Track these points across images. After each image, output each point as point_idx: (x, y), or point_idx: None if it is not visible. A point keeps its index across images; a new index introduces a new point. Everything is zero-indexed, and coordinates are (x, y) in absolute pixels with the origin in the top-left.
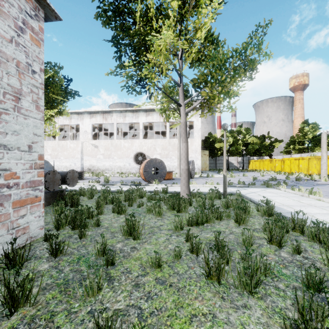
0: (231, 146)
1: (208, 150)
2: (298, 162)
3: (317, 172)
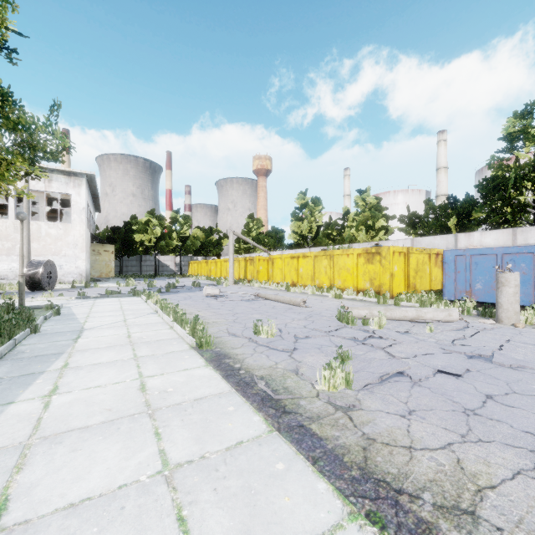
0: (161, 240)
1: (123, 244)
2: (227, 264)
3: (238, 277)
